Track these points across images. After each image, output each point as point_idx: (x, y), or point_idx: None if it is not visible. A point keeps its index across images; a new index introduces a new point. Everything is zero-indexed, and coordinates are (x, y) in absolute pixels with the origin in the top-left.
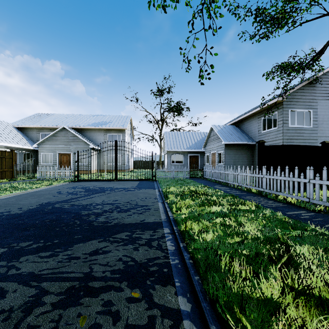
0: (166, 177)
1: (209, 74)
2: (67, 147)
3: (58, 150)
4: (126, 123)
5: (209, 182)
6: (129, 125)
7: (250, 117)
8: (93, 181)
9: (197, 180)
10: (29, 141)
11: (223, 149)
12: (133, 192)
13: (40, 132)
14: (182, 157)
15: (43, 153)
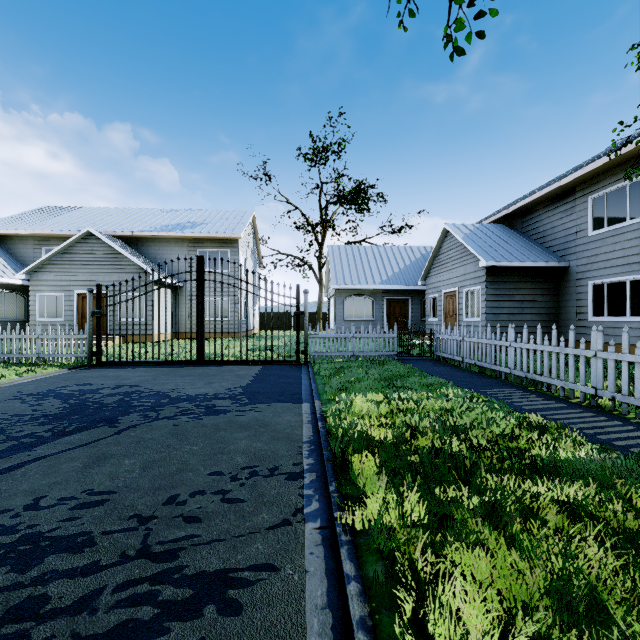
0: (334, 355)
1: (483, 16)
2: (98, 280)
3: (77, 287)
4: (240, 225)
5: (463, 372)
6: (250, 231)
7: (548, 199)
8: (138, 366)
9: (421, 363)
10: (15, 267)
11: (482, 282)
12: (221, 419)
13: (43, 247)
14: (370, 302)
15: (42, 295)
